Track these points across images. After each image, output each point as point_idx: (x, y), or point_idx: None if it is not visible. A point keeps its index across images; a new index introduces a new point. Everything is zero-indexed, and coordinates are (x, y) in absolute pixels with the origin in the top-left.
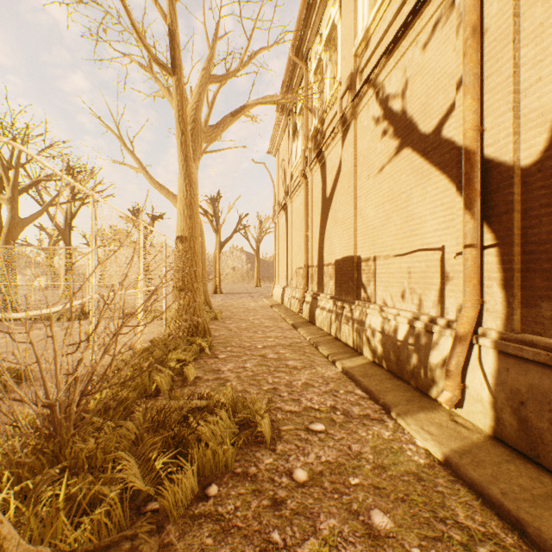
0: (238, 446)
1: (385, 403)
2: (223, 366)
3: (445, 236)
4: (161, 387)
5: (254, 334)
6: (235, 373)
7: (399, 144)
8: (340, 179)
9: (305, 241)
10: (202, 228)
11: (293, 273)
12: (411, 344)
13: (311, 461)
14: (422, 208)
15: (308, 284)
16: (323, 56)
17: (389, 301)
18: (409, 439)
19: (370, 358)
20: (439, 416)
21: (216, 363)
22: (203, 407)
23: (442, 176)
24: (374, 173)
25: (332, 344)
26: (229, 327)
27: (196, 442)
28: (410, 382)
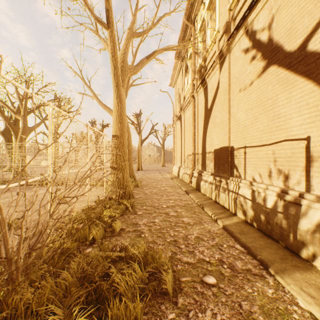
0: (146, 303)
1: (263, 260)
2: (140, 221)
3: (310, 129)
4: (96, 237)
5: (161, 197)
6: (148, 227)
7: (266, 64)
8: (217, 96)
9: (193, 137)
10: (129, 131)
11: (185, 158)
12: (280, 212)
13: (208, 318)
14: (287, 108)
15: (195, 165)
16: (206, 17)
17: (257, 178)
18: (291, 299)
19: (243, 218)
20: (314, 277)
21: (135, 218)
22: (122, 256)
23: (308, 81)
24: (244, 88)
25: (213, 206)
26: (145, 192)
27: (111, 298)
28: (279, 241)
